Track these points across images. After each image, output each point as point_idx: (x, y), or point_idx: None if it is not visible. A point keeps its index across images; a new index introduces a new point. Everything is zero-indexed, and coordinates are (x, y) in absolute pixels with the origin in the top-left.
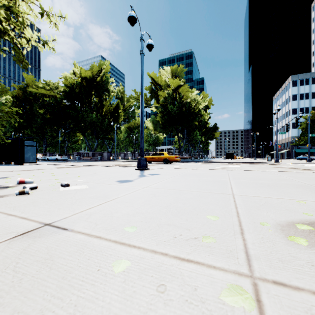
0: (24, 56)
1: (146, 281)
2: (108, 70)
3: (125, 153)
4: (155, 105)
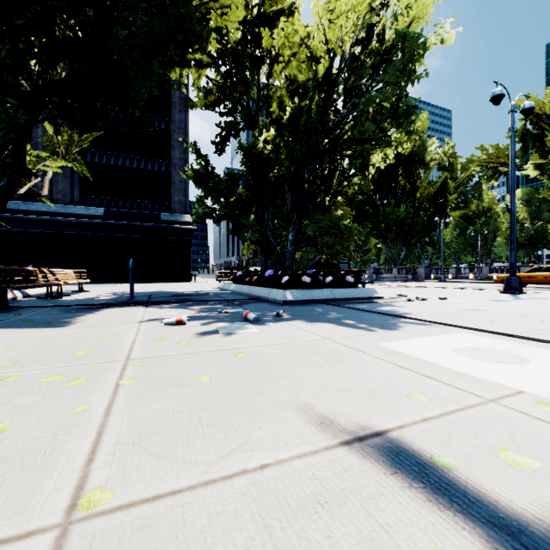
0: (368, 181)
1: (538, 318)
2: (425, 126)
3: (459, 267)
4: (536, 161)
